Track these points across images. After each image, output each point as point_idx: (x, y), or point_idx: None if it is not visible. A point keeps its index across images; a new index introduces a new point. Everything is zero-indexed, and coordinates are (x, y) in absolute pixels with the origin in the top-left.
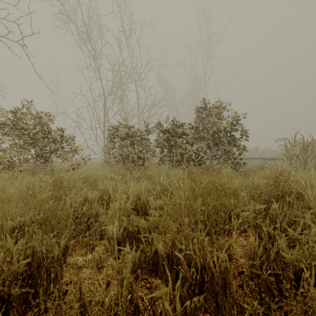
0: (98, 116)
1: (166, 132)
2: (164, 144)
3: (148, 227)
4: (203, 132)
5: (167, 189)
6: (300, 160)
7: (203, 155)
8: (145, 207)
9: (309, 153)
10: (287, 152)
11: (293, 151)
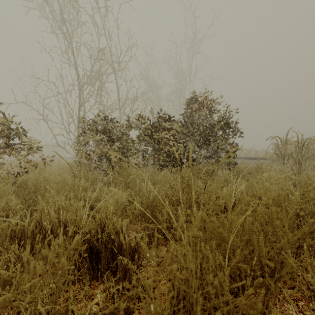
0: (71, 109)
1: (150, 127)
2: (148, 141)
3: (108, 313)
4: (192, 127)
5: (151, 206)
6: (295, 160)
7: (192, 154)
8: (114, 242)
9: (304, 152)
10: (278, 151)
11: (284, 150)
